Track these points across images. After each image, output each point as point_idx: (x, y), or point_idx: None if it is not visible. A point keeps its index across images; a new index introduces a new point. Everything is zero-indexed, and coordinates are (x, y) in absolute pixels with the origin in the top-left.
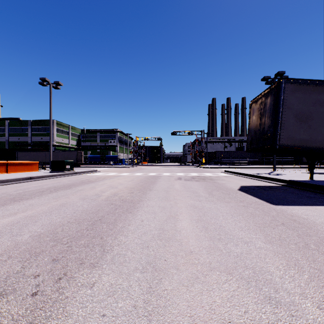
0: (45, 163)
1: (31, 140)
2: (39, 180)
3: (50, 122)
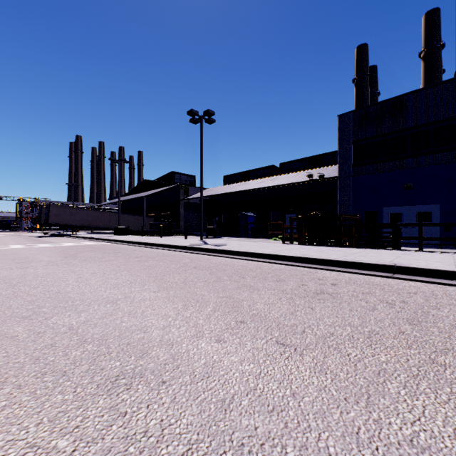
0: None
1: None
2: None
3: None
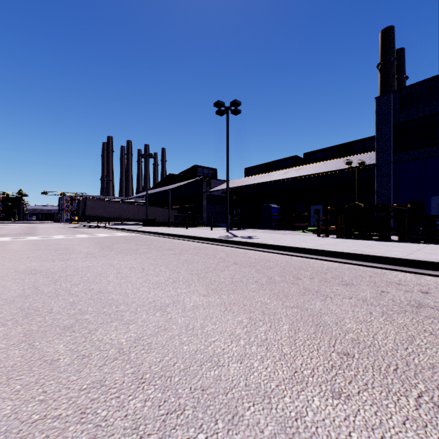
0: None
1: None
2: None
3: None
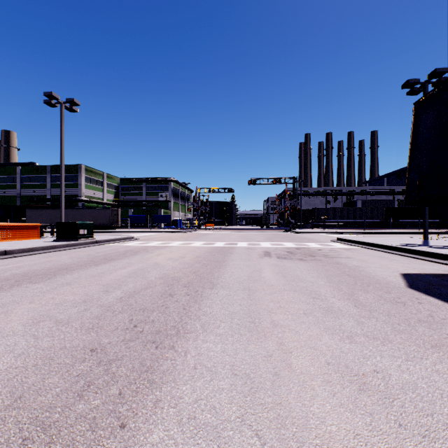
0: (53, 226)
1: (51, 193)
2: (21, 256)
3: (61, 163)
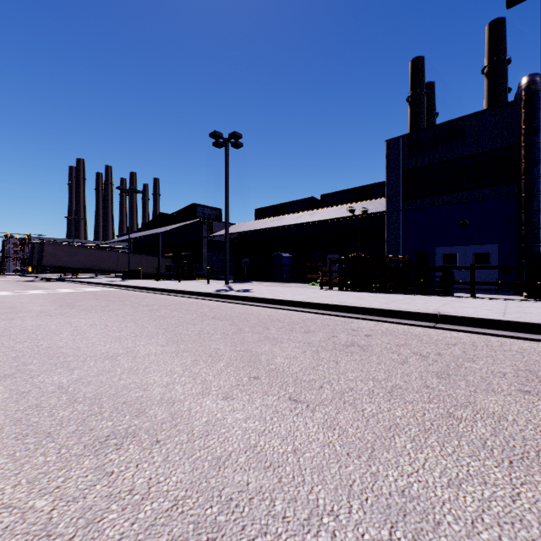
0: None
1: None
2: None
3: None
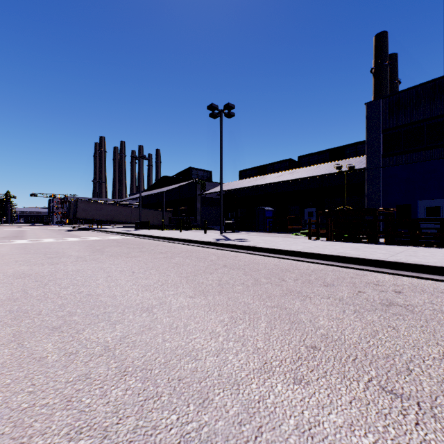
0: None
1: None
2: None
3: None
